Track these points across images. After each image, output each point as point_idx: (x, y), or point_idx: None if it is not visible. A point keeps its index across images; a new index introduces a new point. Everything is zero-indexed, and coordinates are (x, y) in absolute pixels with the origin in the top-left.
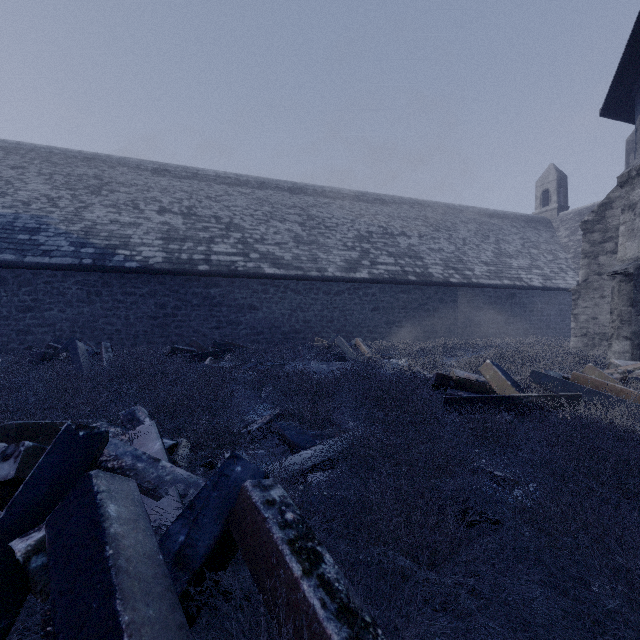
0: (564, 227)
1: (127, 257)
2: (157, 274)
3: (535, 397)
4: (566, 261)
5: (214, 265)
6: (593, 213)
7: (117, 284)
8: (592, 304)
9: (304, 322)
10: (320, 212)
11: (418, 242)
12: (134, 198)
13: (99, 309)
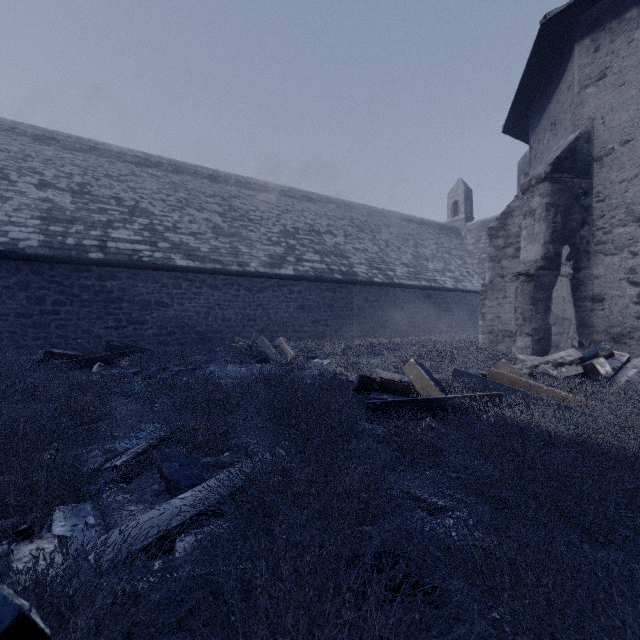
0: (470, 236)
1: None
2: (30, 261)
3: (459, 398)
4: (472, 266)
5: (111, 253)
6: (497, 220)
7: None
8: (496, 304)
9: (223, 321)
10: (243, 204)
11: (344, 241)
12: (3, 166)
13: None
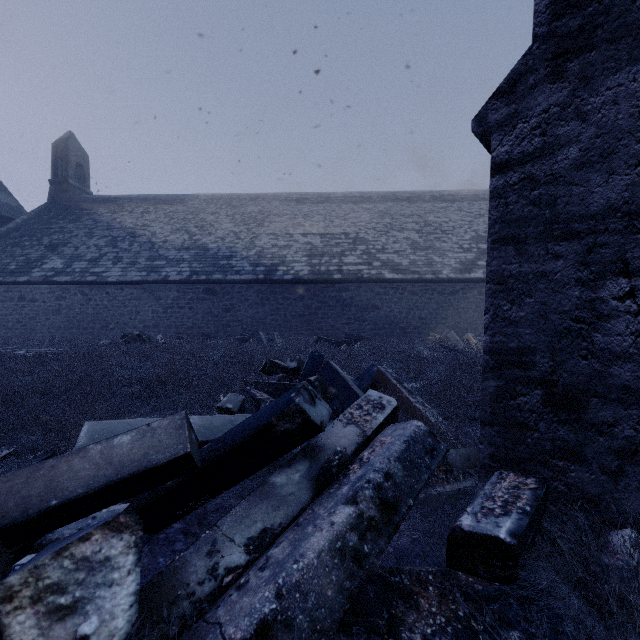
0: None
1: (285, 272)
2: (304, 283)
3: None
4: None
5: (345, 274)
6: None
7: (279, 292)
8: None
9: (420, 319)
10: (437, 217)
11: None
12: (285, 225)
13: (268, 310)
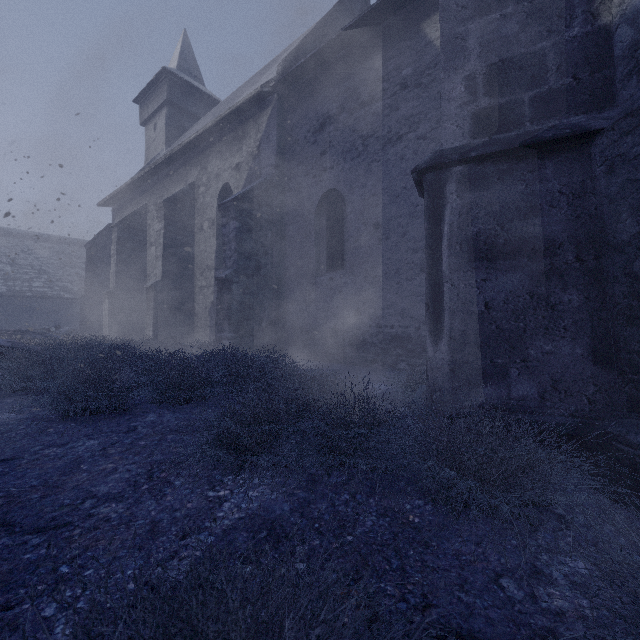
0: None
1: None
2: (4, 297)
3: None
4: None
5: (35, 293)
6: None
7: None
8: None
9: None
10: None
11: None
12: None
13: None
